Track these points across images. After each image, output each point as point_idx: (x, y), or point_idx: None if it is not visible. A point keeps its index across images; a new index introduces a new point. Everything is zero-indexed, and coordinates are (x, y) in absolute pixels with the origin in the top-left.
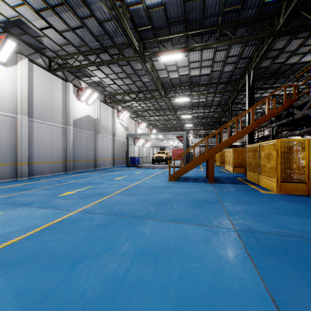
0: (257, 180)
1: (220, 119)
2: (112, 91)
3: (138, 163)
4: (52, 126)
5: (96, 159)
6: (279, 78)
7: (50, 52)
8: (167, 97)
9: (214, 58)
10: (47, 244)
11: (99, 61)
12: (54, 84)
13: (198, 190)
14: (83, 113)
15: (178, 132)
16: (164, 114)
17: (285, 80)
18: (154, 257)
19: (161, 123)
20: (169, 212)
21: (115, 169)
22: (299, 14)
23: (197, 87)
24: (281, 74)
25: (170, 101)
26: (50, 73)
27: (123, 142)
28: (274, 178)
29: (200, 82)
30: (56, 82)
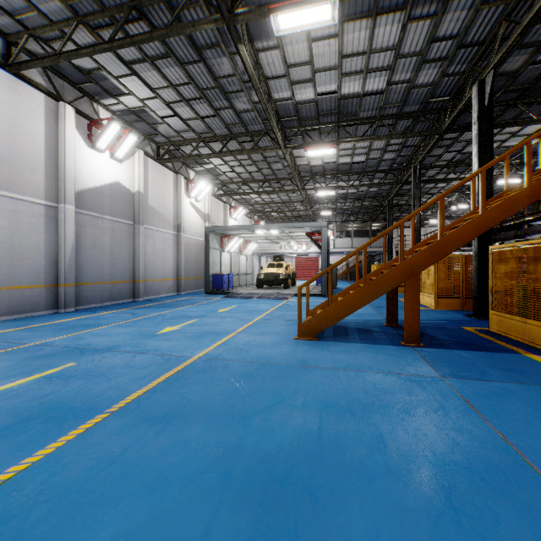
0: (537, 339)
1: (390, 201)
2: (172, 134)
3: (228, 287)
4: (16, 200)
5: (137, 279)
6: (530, 106)
7: (3, 16)
8: (289, 148)
9: (400, 42)
10: None
11: (124, 38)
12: (21, 101)
13: (396, 381)
14: (103, 177)
15: (310, 224)
16: (281, 190)
17: (540, 110)
18: None
19: (275, 210)
20: None
21: (178, 300)
22: None
23: (352, 127)
24: (538, 93)
25: (295, 160)
26: (10, 74)
27: (199, 243)
28: None
29: (360, 114)
30: (28, 98)
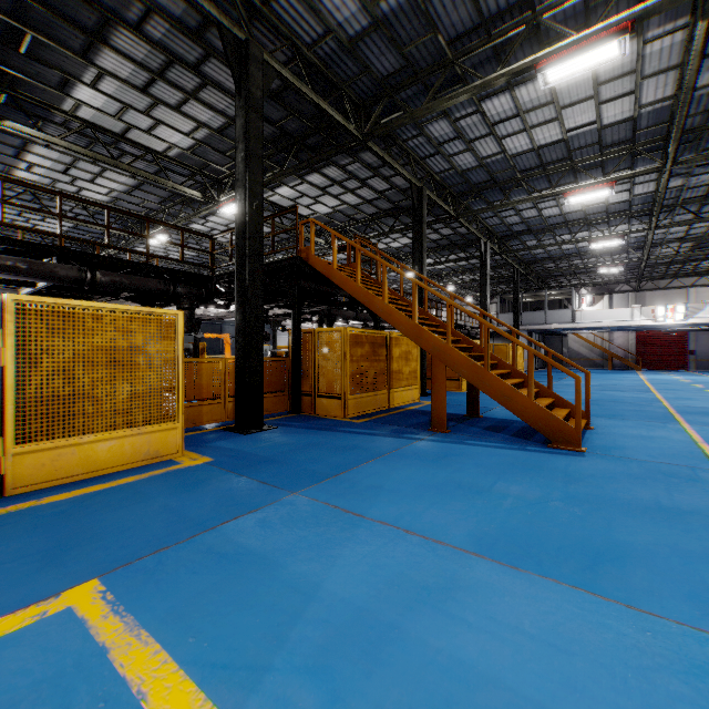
0: (385, 403)
1: None
2: None
3: None
4: None
5: None
6: None
7: None
8: None
9: None
10: (636, 398)
11: None
12: None
13: None
14: None
15: None
16: None
17: None
18: (572, 395)
19: None
20: (569, 400)
21: None
22: (336, 126)
23: None
24: None
25: None
26: None
27: None
28: (416, 384)
29: None
30: None
